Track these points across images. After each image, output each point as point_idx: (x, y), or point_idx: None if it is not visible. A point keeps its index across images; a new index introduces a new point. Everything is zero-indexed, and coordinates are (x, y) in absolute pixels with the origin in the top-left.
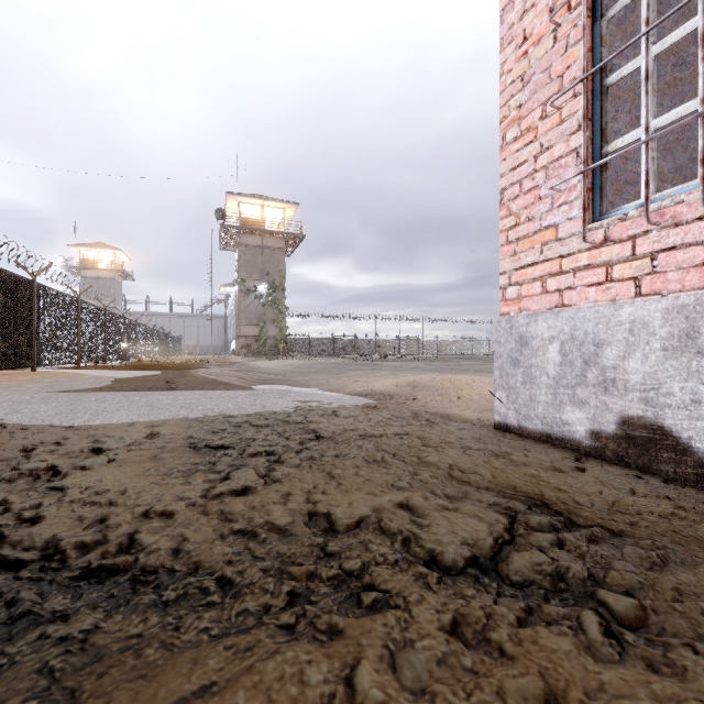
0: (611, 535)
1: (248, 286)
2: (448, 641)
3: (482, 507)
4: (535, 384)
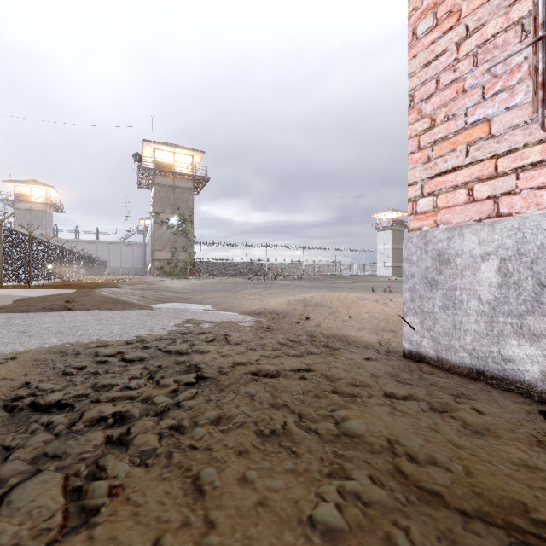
0: None
1: (161, 218)
2: None
3: None
4: (460, 309)
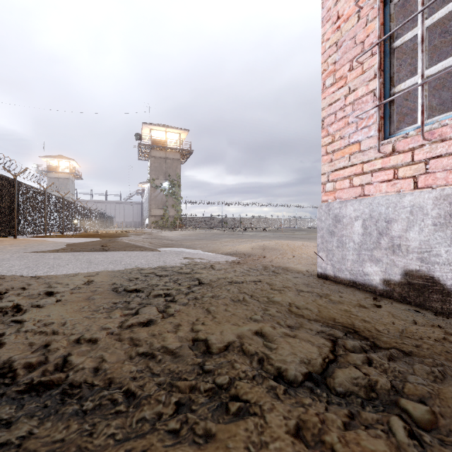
0: (403, 354)
1: (156, 183)
2: (293, 443)
3: (313, 334)
4: (345, 248)
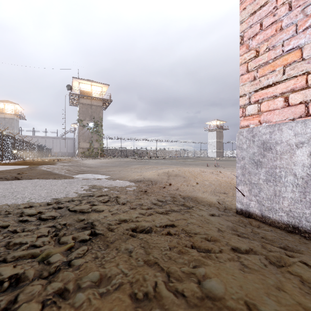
0: None
1: (83, 123)
2: None
3: None
4: (279, 182)
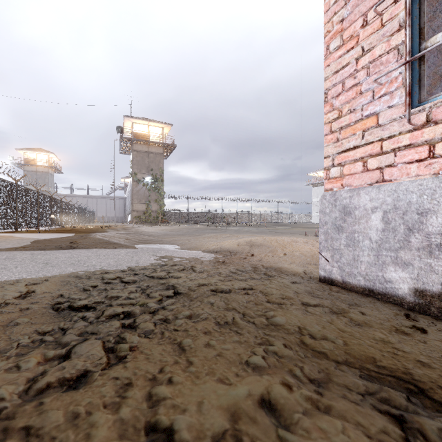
0: None
1: (138, 178)
2: None
3: (357, 403)
4: (358, 247)
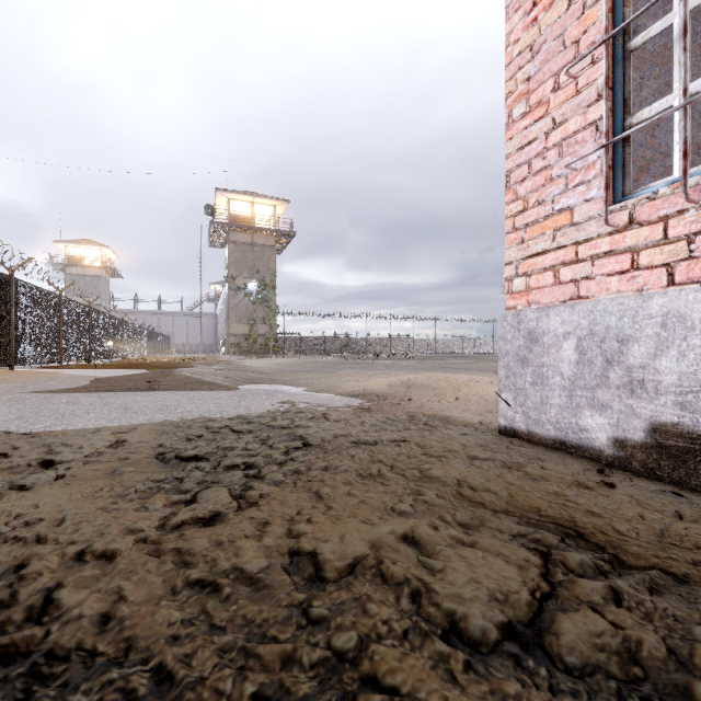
0: (674, 581)
1: (237, 284)
2: None
3: (505, 541)
4: (546, 385)
